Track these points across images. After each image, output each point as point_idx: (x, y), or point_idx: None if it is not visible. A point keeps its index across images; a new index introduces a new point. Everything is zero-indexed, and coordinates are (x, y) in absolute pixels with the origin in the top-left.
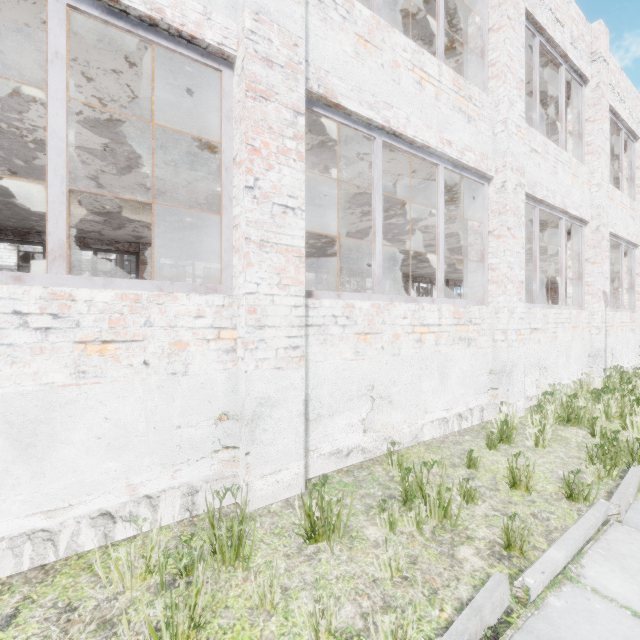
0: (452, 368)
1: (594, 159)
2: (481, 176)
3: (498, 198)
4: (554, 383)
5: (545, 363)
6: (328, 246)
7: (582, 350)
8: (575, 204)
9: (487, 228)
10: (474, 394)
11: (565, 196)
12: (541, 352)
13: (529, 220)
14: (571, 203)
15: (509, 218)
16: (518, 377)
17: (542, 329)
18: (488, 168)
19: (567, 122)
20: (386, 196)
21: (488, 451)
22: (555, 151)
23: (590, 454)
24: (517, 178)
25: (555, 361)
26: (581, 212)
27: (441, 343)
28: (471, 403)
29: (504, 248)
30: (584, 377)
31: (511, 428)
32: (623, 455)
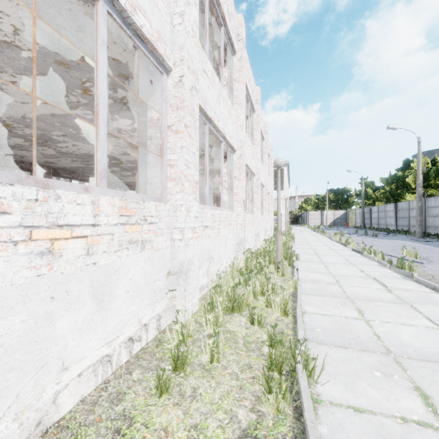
0: (118, 282)
1: (239, 108)
2: (159, 62)
3: (176, 92)
4: (218, 269)
5: (213, 254)
6: (4, 133)
7: (233, 240)
8: (230, 134)
9: (166, 122)
10: (150, 305)
11: (225, 125)
12: (210, 245)
13: (201, 143)
14: (228, 132)
15: (186, 115)
16: (194, 274)
17: (211, 226)
18: (166, 55)
19: (224, 78)
20: (55, 66)
21: (158, 401)
22: (219, 85)
23: (267, 376)
24: (193, 80)
25: (219, 251)
26: (233, 142)
27: (98, 251)
28: (146, 317)
29: (182, 144)
30: (234, 259)
31: (187, 337)
32: (287, 358)
